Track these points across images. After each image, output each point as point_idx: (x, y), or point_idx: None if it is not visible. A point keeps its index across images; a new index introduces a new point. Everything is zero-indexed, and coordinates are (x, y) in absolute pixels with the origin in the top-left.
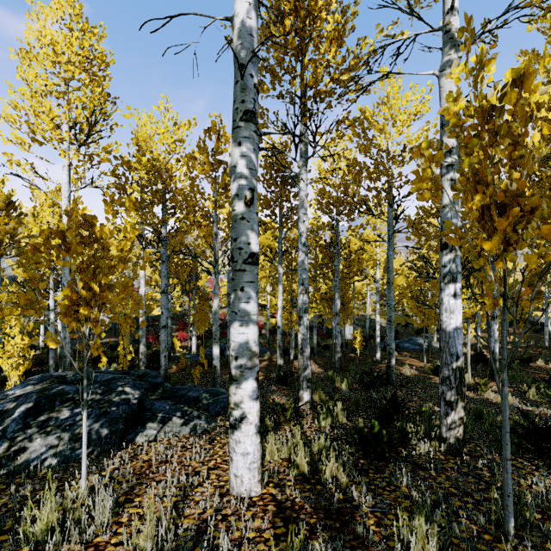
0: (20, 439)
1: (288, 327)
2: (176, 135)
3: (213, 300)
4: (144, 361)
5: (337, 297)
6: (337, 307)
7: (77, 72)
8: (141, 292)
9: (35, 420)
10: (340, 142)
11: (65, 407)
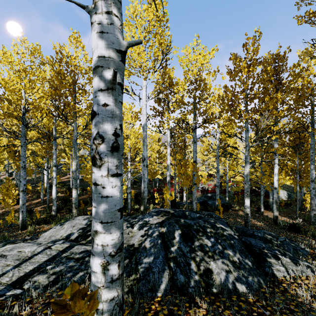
0: (198, 260)
1: (269, 189)
2: (205, 59)
3: (245, 166)
4: (169, 204)
5: (312, 168)
6: (313, 176)
7: (156, 26)
8: (168, 163)
9: (193, 244)
10: (315, 50)
11: (202, 236)
